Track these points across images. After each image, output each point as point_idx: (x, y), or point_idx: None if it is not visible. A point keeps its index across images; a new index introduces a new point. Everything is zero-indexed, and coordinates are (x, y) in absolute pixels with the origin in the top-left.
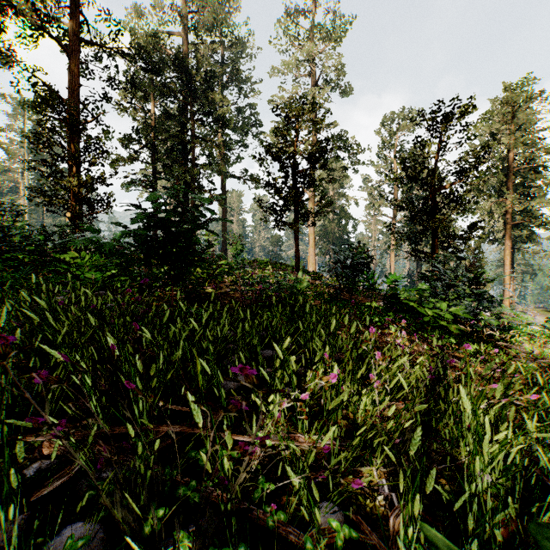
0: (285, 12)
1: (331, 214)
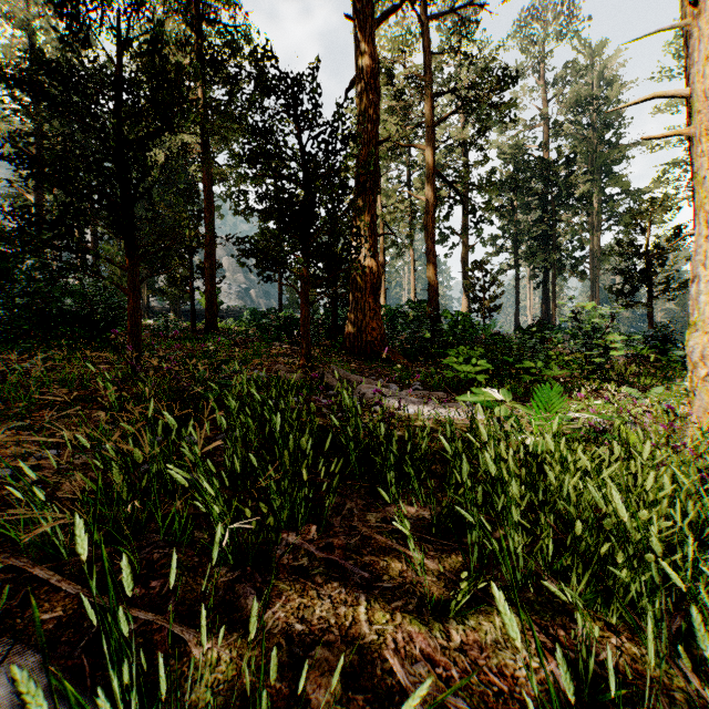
0: (674, 35)
1: None
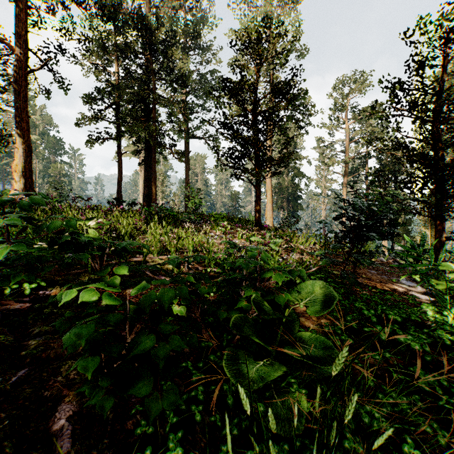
0: None
1: (285, 172)
